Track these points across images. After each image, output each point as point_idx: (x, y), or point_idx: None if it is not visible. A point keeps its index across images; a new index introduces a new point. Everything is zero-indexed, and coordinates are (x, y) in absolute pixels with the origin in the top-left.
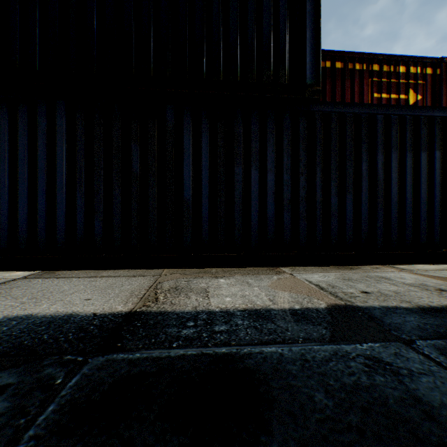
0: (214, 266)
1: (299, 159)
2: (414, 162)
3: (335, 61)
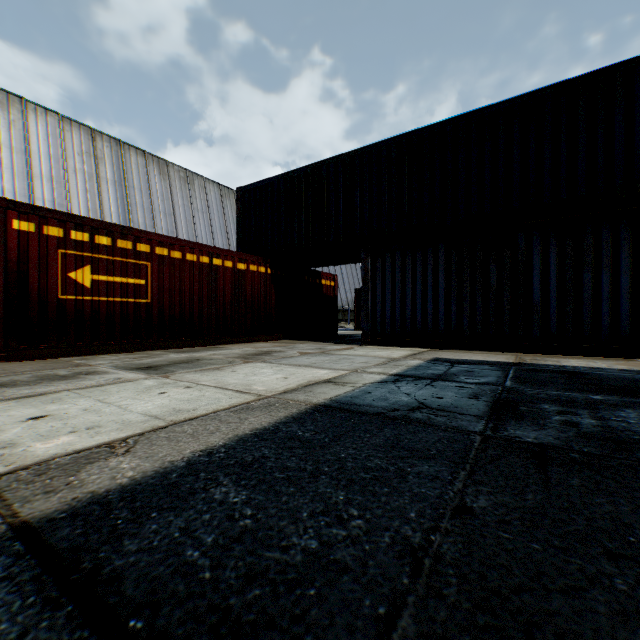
0: (562, 354)
1: None
2: None
3: None
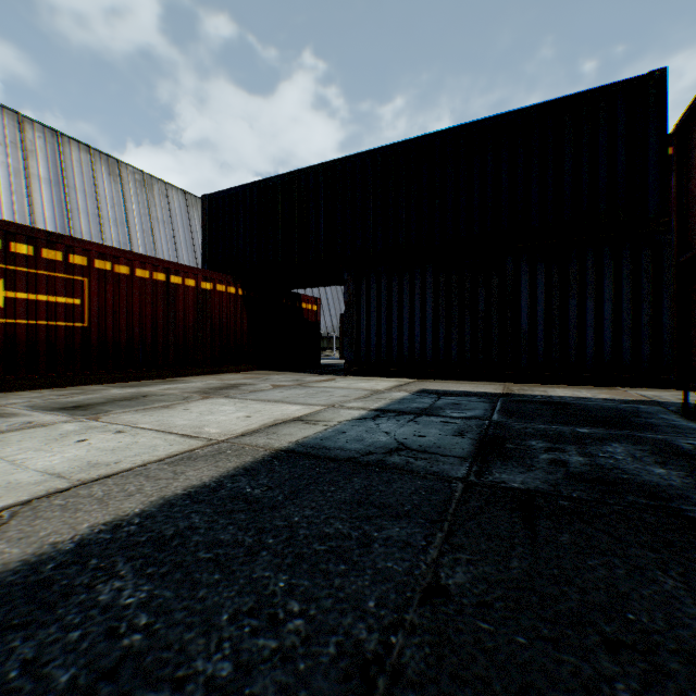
0: (549, 383)
1: (641, 288)
2: None
3: None
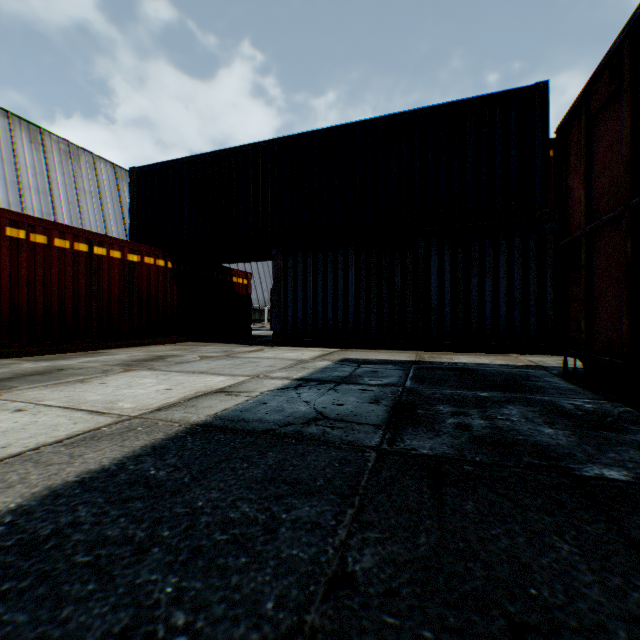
0: (454, 351)
1: (529, 268)
2: None
3: None
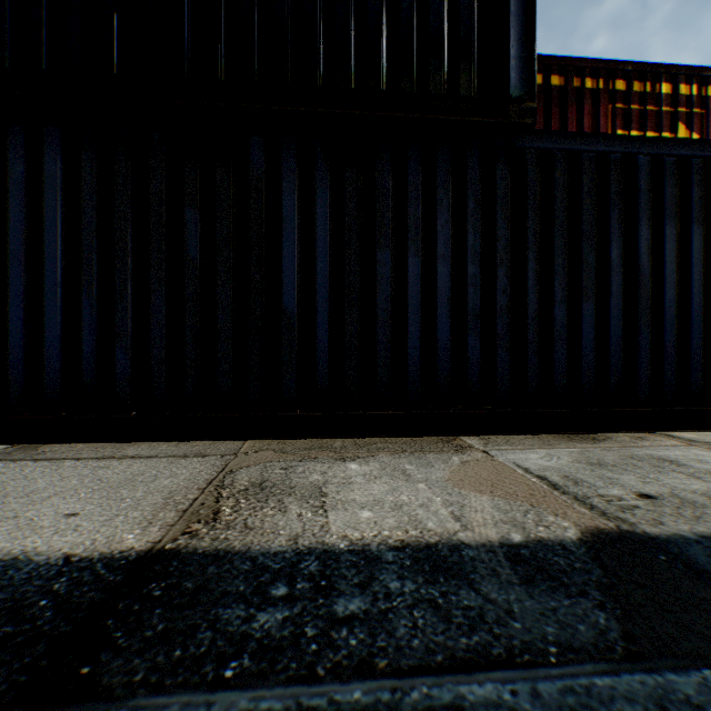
0: (339, 434)
1: (497, 237)
2: (706, 243)
3: (550, 73)
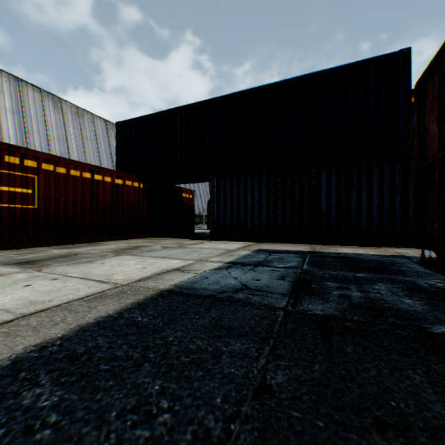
0: (338, 245)
1: (395, 185)
2: None
3: None
